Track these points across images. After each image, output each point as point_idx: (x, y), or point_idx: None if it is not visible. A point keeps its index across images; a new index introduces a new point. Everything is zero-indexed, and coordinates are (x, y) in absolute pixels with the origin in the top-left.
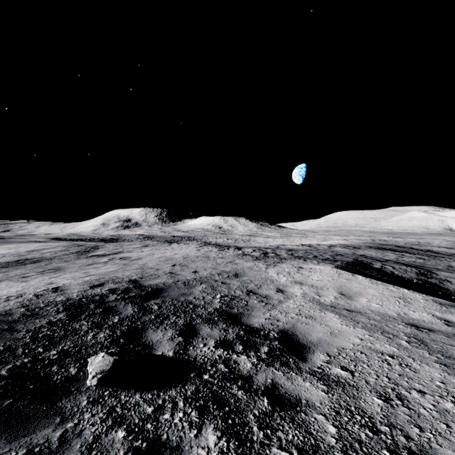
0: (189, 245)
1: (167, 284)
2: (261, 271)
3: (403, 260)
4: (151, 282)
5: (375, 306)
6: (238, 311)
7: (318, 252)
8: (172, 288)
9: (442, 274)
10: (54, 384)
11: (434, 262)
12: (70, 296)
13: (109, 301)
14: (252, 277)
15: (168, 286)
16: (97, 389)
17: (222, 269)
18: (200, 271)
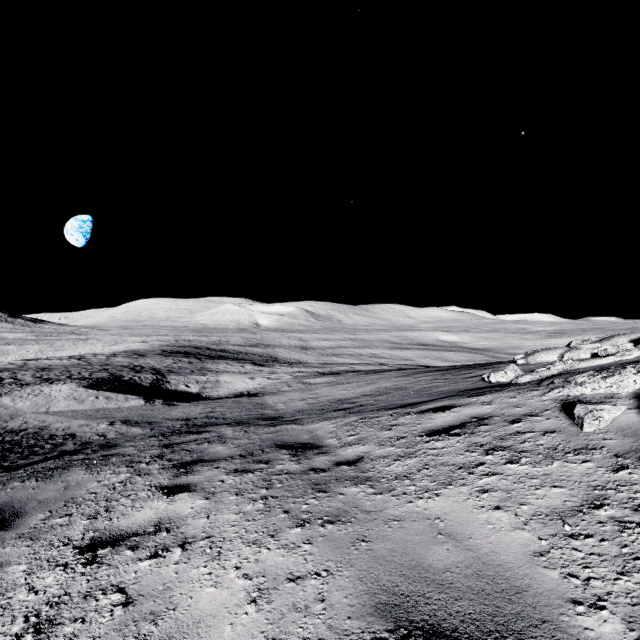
0: None
1: None
2: None
3: (171, 367)
4: None
5: (88, 407)
6: None
7: (82, 369)
8: None
9: (171, 378)
10: None
11: (196, 366)
12: None
13: None
14: None
15: None
16: None
17: None
18: None
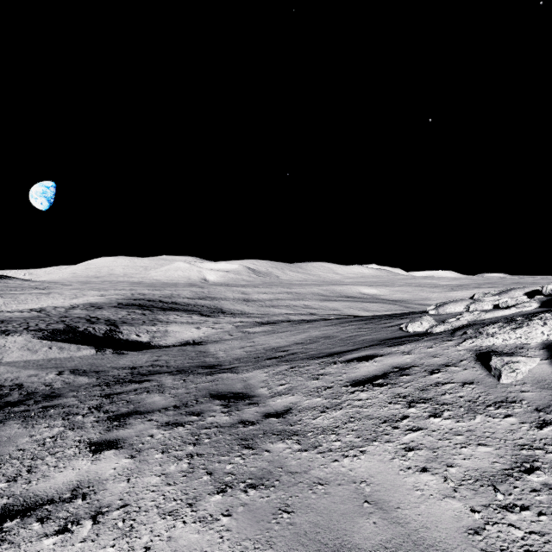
0: None
1: None
2: None
3: (125, 318)
4: None
5: (40, 357)
6: None
7: (40, 321)
8: None
9: (123, 328)
10: None
11: (148, 317)
12: None
13: None
14: None
15: None
16: None
17: None
18: None
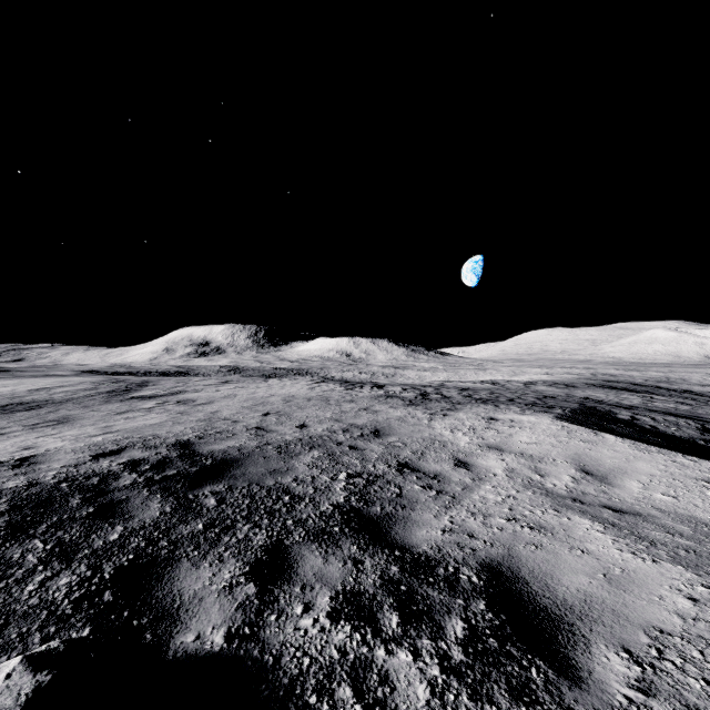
0: (297, 381)
1: (245, 449)
2: (422, 426)
3: (656, 406)
4: (215, 446)
5: (662, 498)
6: (383, 509)
7: (513, 393)
8: (254, 458)
9: None
10: None
11: None
12: (39, 476)
13: (117, 489)
14: (405, 437)
15: (246, 455)
16: None
17: (350, 421)
18: (312, 424)
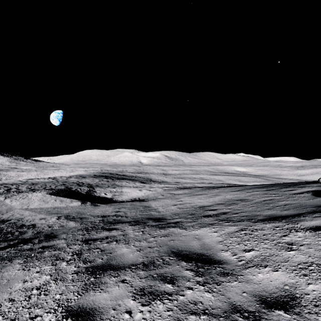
0: None
1: None
2: (1, 202)
3: (98, 183)
4: None
5: (49, 205)
6: None
7: (52, 184)
8: None
9: (97, 189)
10: None
11: (110, 183)
12: None
13: None
14: None
15: None
16: None
17: None
18: None
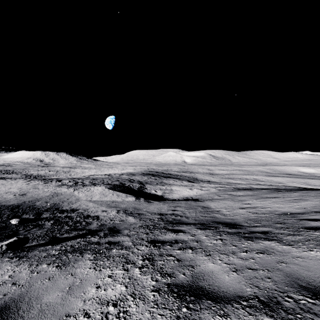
0: (17, 181)
1: (19, 203)
2: (71, 193)
3: (147, 180)
4: (9, 204)
5: (108, 199)
6: (58, 207)
7: (108, 180)
8: (24, 204)
9: (147, 186)
10: (1, 227)
11: (158, 180)
12: None
13: None
14: (65, 196)
15: (21, 204)
16: (16, 225)
17: (49, 194)
18: (36, 196)
